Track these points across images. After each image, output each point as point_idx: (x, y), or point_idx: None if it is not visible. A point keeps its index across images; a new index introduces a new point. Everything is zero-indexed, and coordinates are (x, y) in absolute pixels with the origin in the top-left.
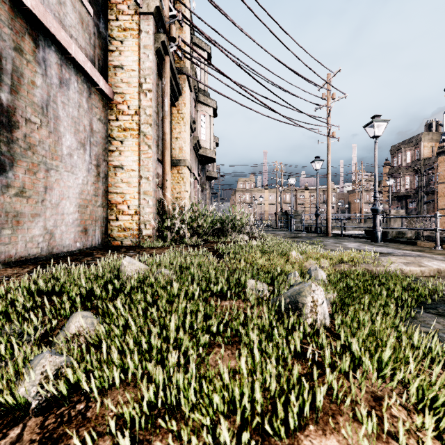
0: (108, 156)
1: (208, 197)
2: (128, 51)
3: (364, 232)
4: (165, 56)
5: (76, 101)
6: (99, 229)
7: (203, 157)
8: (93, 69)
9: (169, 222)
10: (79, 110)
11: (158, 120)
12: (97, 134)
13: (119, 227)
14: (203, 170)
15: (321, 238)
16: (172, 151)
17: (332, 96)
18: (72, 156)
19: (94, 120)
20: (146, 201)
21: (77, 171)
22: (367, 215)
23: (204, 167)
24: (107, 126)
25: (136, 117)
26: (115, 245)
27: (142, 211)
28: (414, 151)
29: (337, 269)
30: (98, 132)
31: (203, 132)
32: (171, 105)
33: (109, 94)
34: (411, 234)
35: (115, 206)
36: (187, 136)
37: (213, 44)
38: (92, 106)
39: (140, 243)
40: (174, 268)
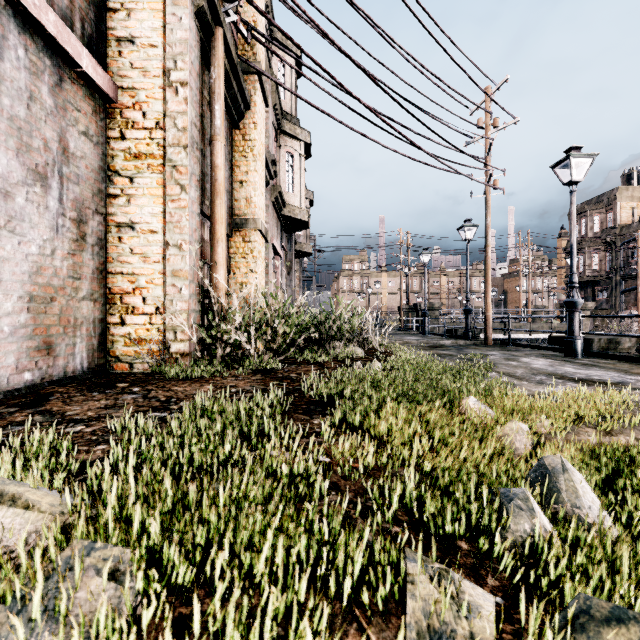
0: (105, 205)
1: (298, 283)
2: (143, 11)
3: (549, 339)
4: (215, 28)
5: (23, 86)
6: (83, 341)
7: (289, 220)
8: (64, 30)
9: (218, 328)
10: (31, 106)
11: (204, 145)
12: (80, 161)
13: (127, 338)
14: (289, 240)
15: (478, 348)
16: (234, 204)
17: (494, 123)
18: (11, 196)
19: (72, 133)
20: (176, 288)
21: (25, 228)
22: (536, 310)
23: (291, 237)
24: (104, 149)
25: (158, 134)
26: (118, 371)
27: (169, 308)
28: (606, 214)
29: (580, 444)
30: (81, 157)
31: (289, 180)
32: (232, 126)
33: (105, 88)
34: (630, 344)
35: (120, 299)
36: (259, 180)
37: (303, 11)
38: (65, 105)
39: (162, 367)
40: (133, 532)
